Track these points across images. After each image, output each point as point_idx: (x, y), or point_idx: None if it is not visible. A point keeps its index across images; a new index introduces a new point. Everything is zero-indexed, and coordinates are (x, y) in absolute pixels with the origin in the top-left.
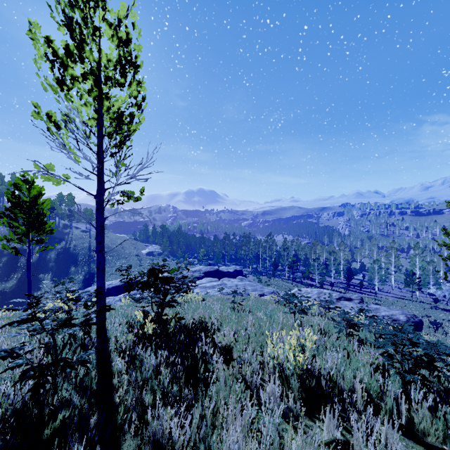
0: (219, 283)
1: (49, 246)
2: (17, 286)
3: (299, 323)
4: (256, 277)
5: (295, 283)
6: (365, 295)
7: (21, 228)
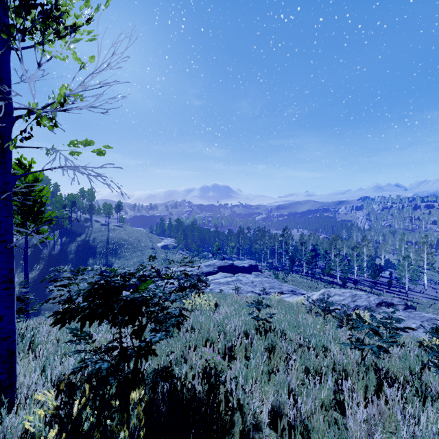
0: (234, 279)
1: (48, 237)
2: (38, 277)
3: (375, 370)
4: (273, 272)
5: (314, 280)
6: (394, 295)
7: (17, 218)
